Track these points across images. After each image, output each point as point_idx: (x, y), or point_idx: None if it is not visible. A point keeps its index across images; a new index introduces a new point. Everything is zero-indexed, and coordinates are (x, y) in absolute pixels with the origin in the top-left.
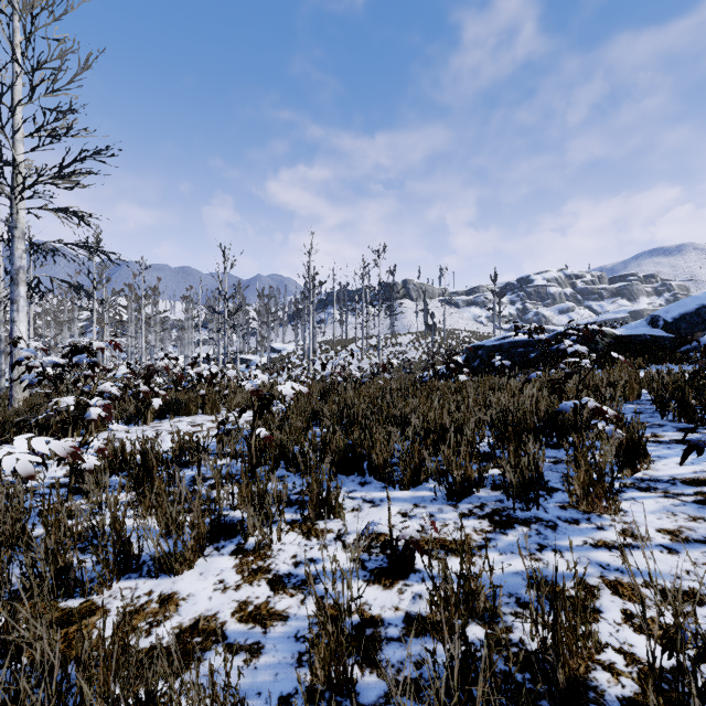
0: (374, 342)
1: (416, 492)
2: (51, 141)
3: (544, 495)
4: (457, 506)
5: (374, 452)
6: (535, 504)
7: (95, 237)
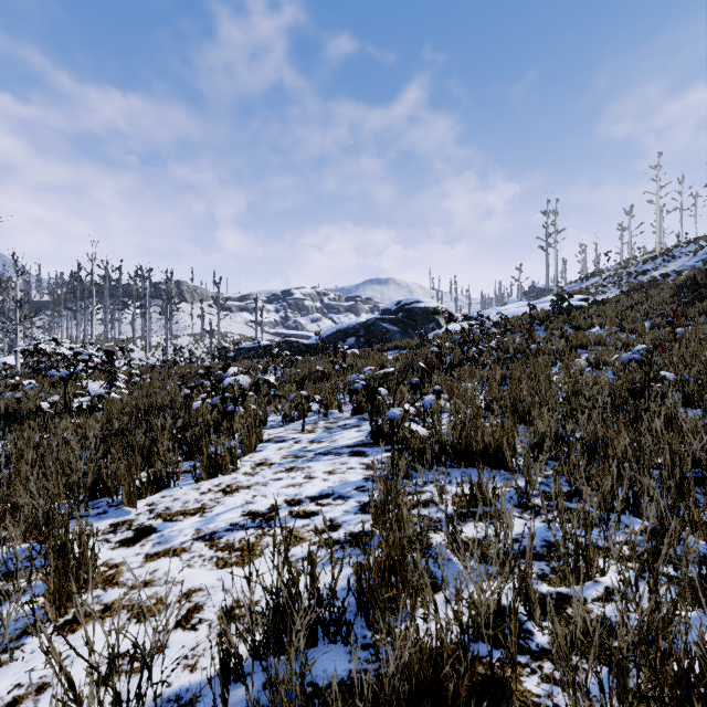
0: (154, 343)
1: None
2: None
3: None
4: None
5: None
6: None
7: None
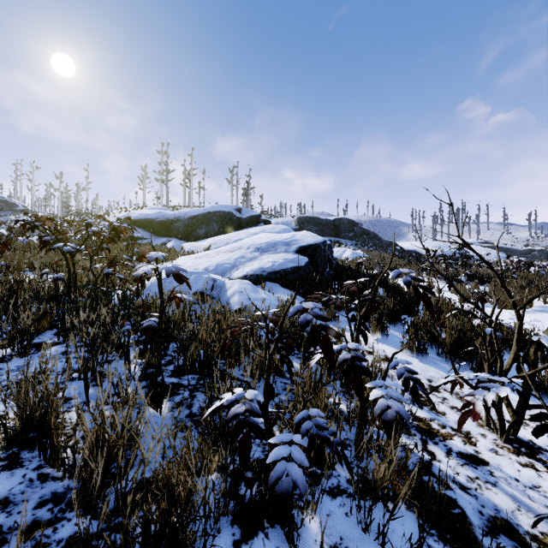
0: None
1: None
2: None
3: None
4: None
5: None
6: None
7: None
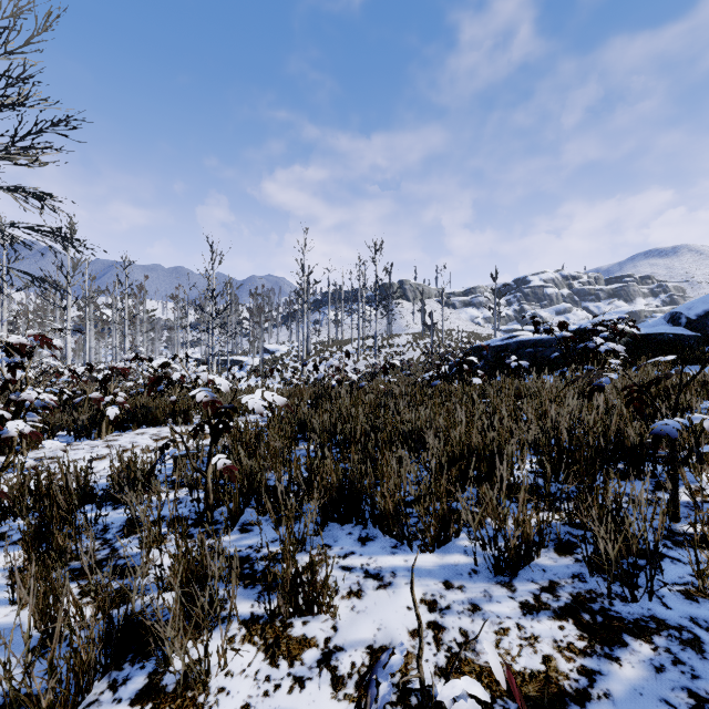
0: (370, 343)
1: (444, 556)
2: (1, 109)
3: (645, 567)
4: (512, 587)
5: (380, 493)
6: (639, 587)
7: (68, 228)
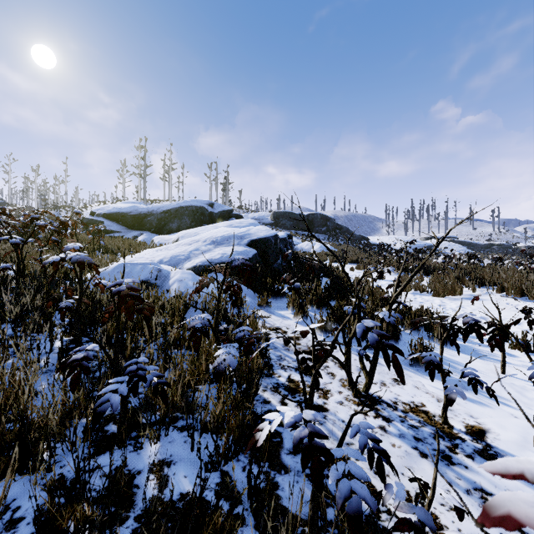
0: None
1: None
2: None
3: None
4: None
5: None
6: None
7: None
